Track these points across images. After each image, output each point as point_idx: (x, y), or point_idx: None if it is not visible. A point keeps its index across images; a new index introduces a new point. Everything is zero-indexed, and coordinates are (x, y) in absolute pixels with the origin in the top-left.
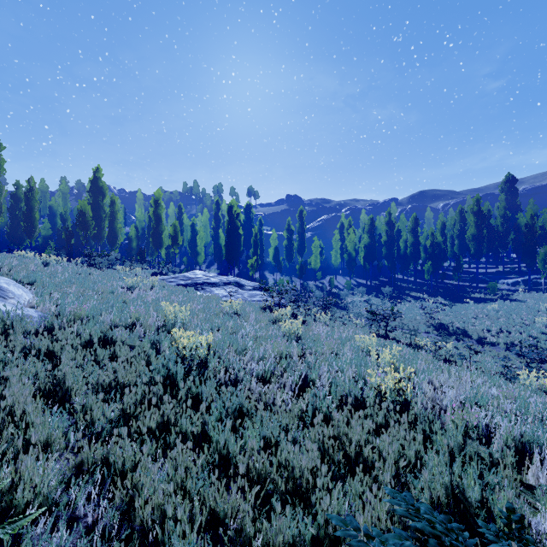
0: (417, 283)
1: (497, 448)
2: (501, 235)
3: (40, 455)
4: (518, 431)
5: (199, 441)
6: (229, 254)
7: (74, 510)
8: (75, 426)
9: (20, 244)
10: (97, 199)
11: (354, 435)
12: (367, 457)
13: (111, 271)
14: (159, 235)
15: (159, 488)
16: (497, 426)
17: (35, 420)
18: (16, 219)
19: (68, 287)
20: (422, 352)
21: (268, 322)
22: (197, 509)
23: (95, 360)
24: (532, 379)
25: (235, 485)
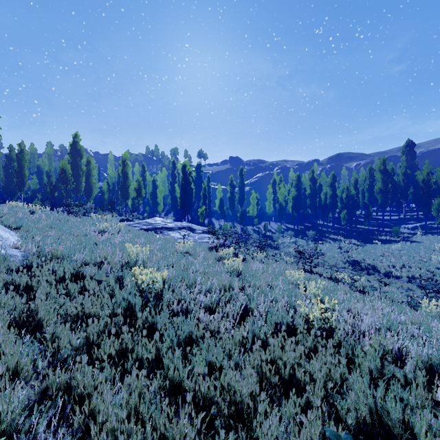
0: (335, 227)
1: (408, 368)
2: (402, 189)
3: (6, 384)
4: (426, 354)
5: (153, 366)
6: (183, 204)
7: (36, 435)
8: (45, 353)
9: (13, 196)
10: (75, 159)
11: (287, 359)
12: (300, 380)
13: (86, 218)
14: (126, 189)
15: (113, 415)
16: (407, 348)
17: (5, 351)
18: (10, 175)
19: (49, 231)
20: (341, 284)
21: (214, 260)
22: (148, 434)
23: (67, 293)
24: (432, 307)
25: (183, 411)
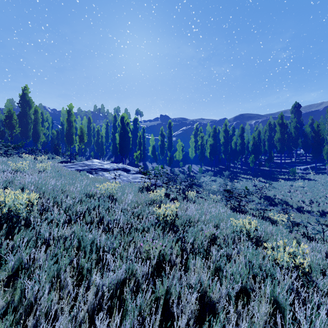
0: (243, 169)
1: None
2: (294, 139)
3: None
4: None
5: None
6: (121, 149)
7: None
8: None
9: None
10: (24, 109)
11: None
12: None
13: (21, 159)
14: (71, 135)
15: None
16: None
17: None
18: None
19: None
20: (280, 227)
21: (143, 205)
22: None
23: None
24: None
25: None
